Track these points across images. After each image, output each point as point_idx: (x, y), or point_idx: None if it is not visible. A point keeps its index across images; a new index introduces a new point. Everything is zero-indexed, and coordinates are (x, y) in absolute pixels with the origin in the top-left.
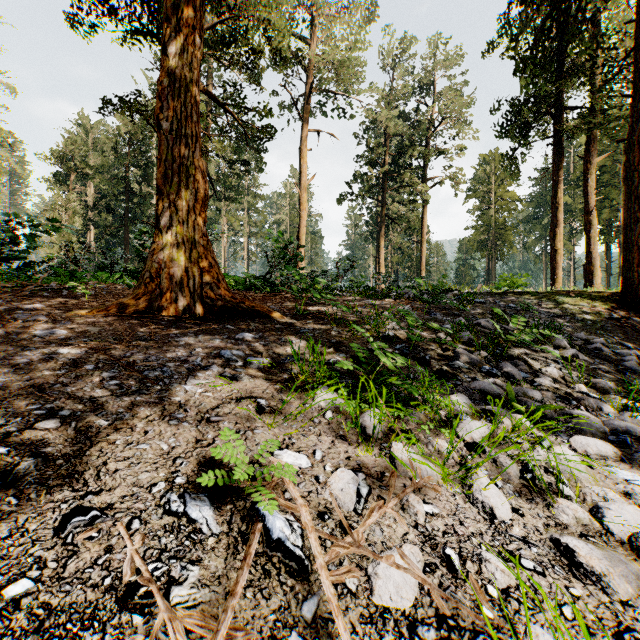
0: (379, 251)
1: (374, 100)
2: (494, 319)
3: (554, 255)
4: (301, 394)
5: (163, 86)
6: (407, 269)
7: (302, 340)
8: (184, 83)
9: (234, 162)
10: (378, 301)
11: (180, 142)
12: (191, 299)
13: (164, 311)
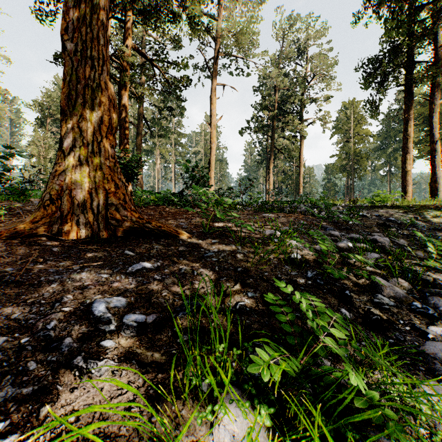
0: (269, 173)
1: (265, 61)
2: (384, 233)
3: (405, 175)
4: (191, 408)
5: (68, 7)
6: (288, 186)
7: (205, 269)
8: (89, 5)
9: (163, 109)
10: (275, 215)
11: (85, 63)
12: (94, 221)
13: (64, 234)
